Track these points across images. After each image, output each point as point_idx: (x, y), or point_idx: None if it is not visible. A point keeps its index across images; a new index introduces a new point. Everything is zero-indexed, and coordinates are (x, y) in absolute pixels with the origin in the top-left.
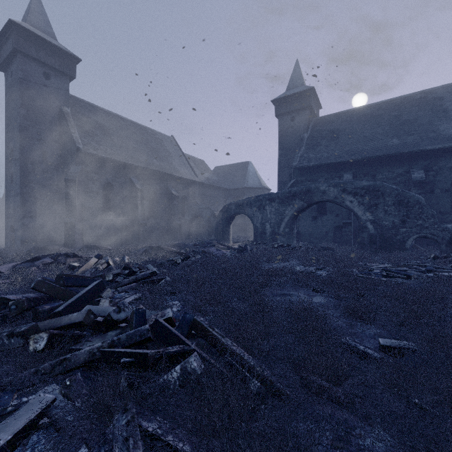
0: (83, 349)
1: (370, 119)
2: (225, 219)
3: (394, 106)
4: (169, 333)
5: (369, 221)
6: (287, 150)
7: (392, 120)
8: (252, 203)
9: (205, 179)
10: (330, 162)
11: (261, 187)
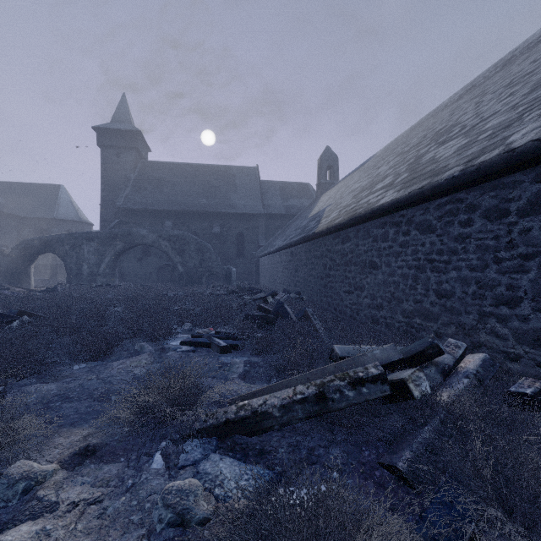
0: None
1: (190, 176)
2: (23, 258)
3: (207, 171)
4: (4, 315)
5: (179, 263)
6: (112, 186)
7: (204, 183)
8: (65, 241)
9: None
10: (154, 208)
11: (80, 221)
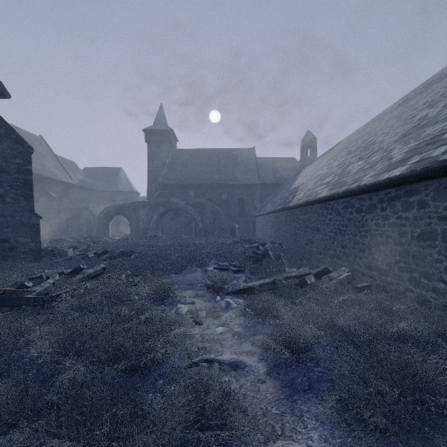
0: (104, 256)
1: (205, 158)
2: (106, 219)
3: (217, 154)
4: (126, 252)
5: (200, 221)
6: (154, 168)
7: (215, 162)
8: (129, 207)
9: (79, 181)
10: (182, 183)
11: (132, 191)
